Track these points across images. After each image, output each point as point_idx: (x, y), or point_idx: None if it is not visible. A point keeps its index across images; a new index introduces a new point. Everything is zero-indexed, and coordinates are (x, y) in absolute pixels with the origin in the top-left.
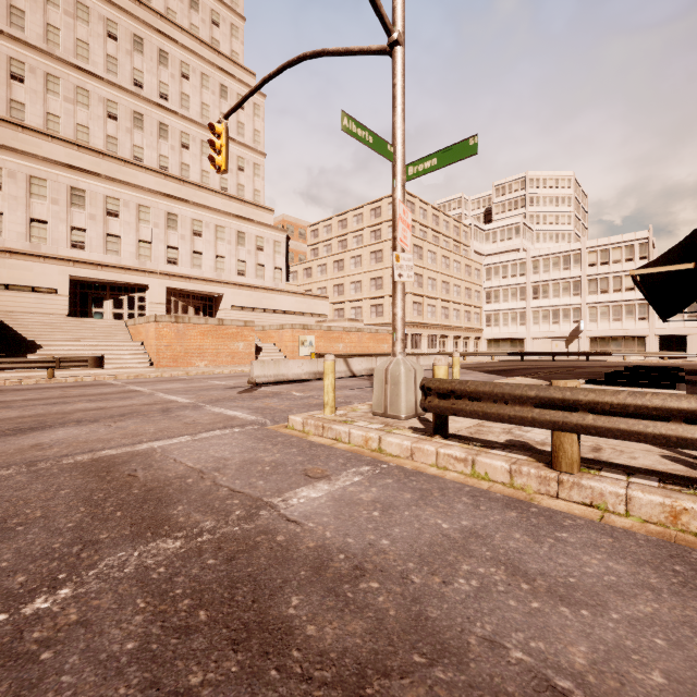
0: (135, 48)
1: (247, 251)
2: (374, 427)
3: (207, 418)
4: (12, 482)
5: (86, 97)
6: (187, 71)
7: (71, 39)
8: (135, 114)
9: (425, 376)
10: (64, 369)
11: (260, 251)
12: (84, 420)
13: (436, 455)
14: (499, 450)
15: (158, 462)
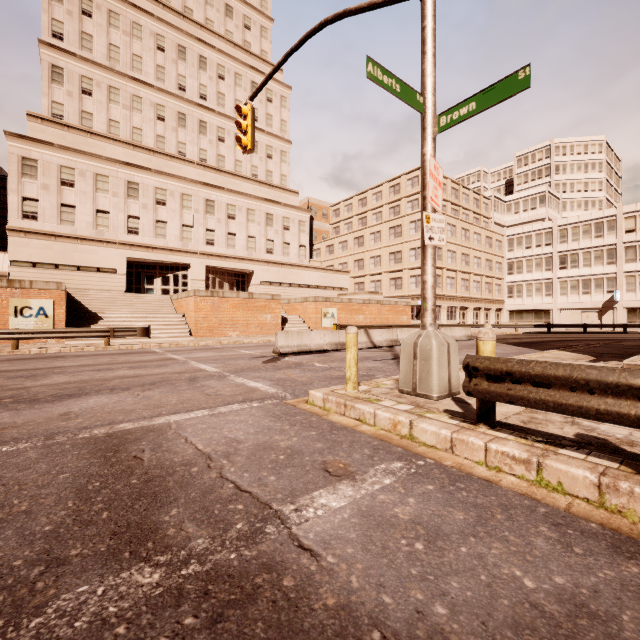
0: (179, 57)
1: (275, 230)
2: (402, 408)
3: (229, 390)
4: (21, 459)
5: (140, 103)
6: (223, 72)
7: (128, 55)
8: (179, 115)
9: None
10: (119, 338)
11: (287, 230)
12: (117, 388)
13: (484, 451)
14: (572, 450)
15: (168, 441)
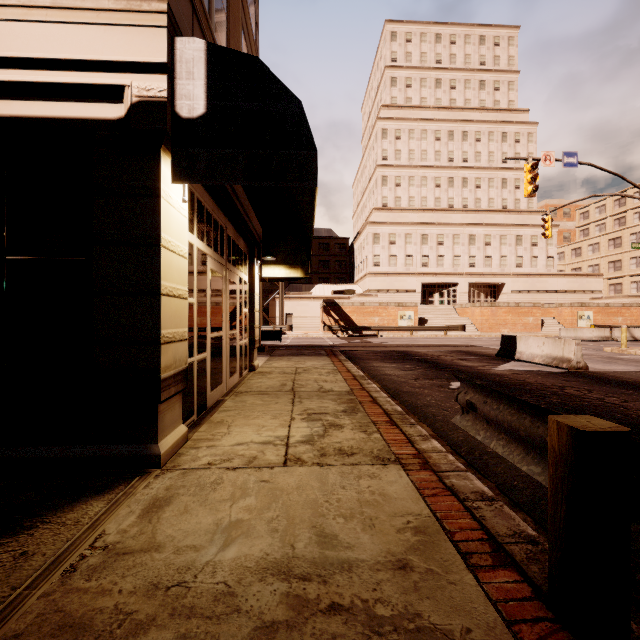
0: (449, 139)
1: (523, 248)
2: None
3: None
4: None
5: (425, 181)
6: (479, 136)
7: (419, 153)
8: (449, 179)
9: None
10: (441, 331)
11: (534, 246)
12: None
13: None
14: None
15: None
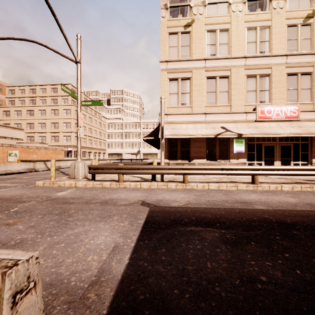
0: None
1: None
2: (72, 181)
3: None
4: None
5: None
6: None
7: None
8: None
9: None
10: None
11: None
12: None
13: (93, 184)
14: (108, 181)
15: None
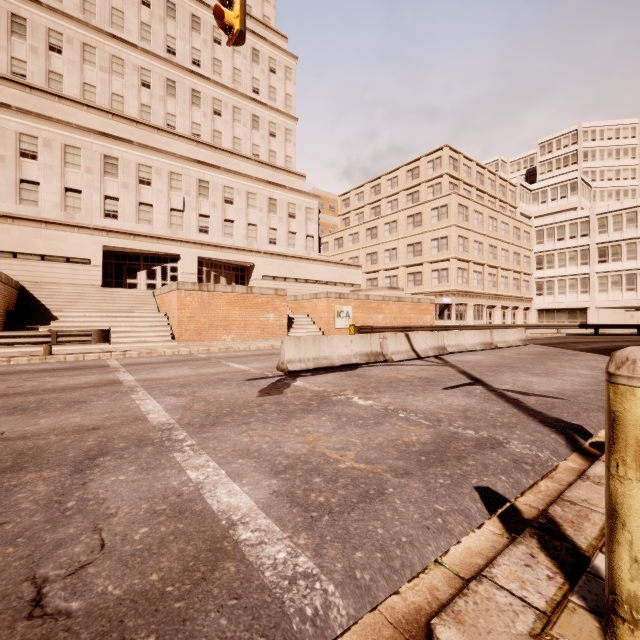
0: (168, 14)
1: (279, 218)
2: None
3: (137, 544)
4: None
5: (121, 66)
6: (219, 36)
7: (106, 8)
8: (168, 82)
9: (519, 358)
10: (75, 344)
11: (292, 218)
12: None
13: None
14: None
15: None
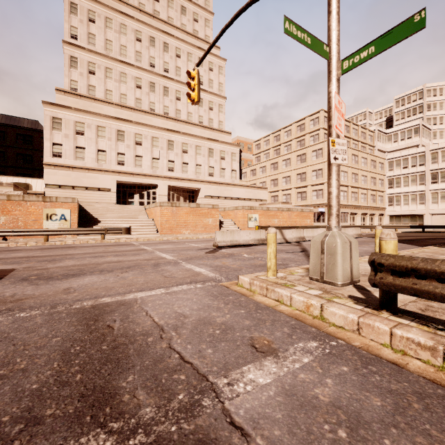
0: (151, 44)
1: (215, 160)
2: (313, 293)
3: (180, 273)
4: (30, 324)
5: (125, 77)
6: (179, 52)
7: (118, 46)
8: (151, 84)
9: None
10: (111, 234)
11: (223, 160)
12: (105, 270)
13: (390, 336)
14: None
15: (134, 313)
